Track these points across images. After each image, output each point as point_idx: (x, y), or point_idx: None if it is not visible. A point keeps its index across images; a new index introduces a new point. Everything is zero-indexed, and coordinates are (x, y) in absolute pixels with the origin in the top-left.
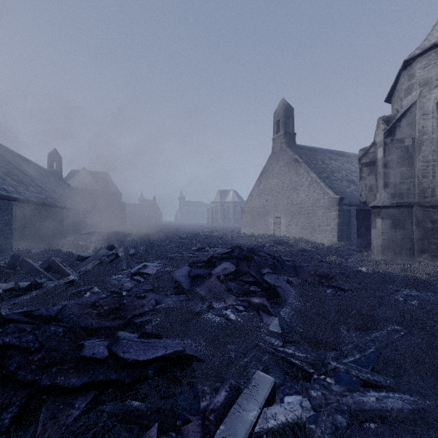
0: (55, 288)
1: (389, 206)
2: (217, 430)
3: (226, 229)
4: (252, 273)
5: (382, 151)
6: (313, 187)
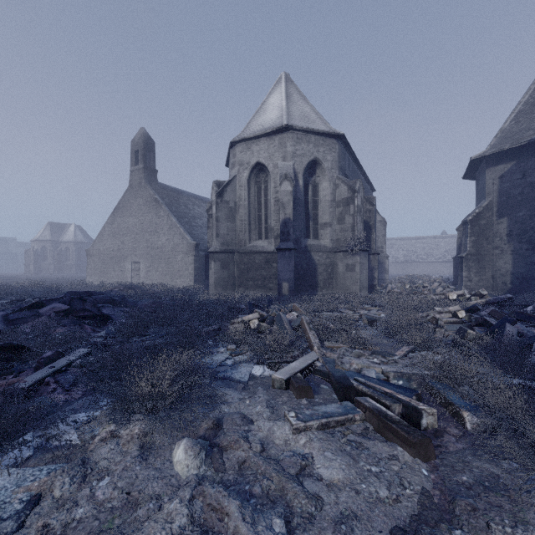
0: None
1: (219, 252)
2: (46, 366)
3: (63, 280)
4: (88, 308)
5: (215, 208)
6: (173, 231)
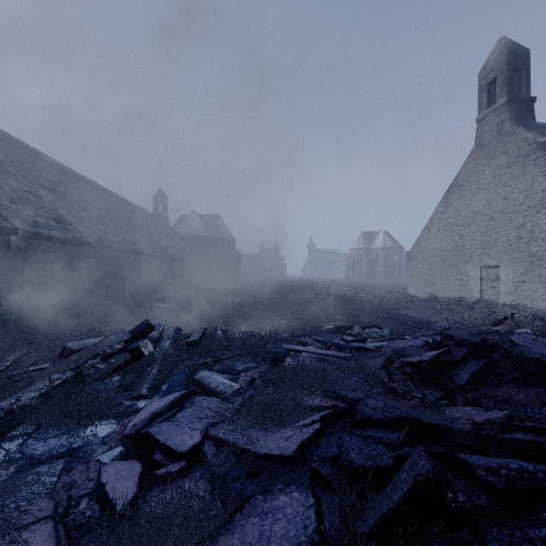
0: None
1: None
2: None
3: (377, 287)
4: None
5: None
6: None
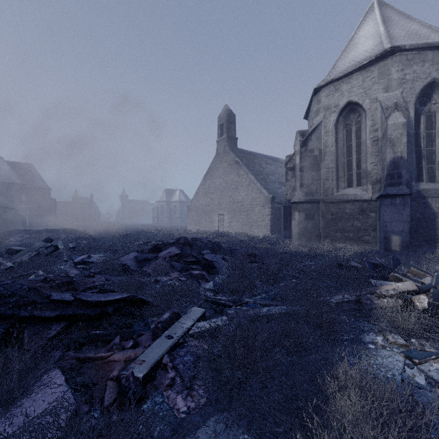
0: None
1: (304, 202)
2: (163, 333)
3: (173, 228)
4: (194, 254)
5: (299, 158)
6: (251, 187)
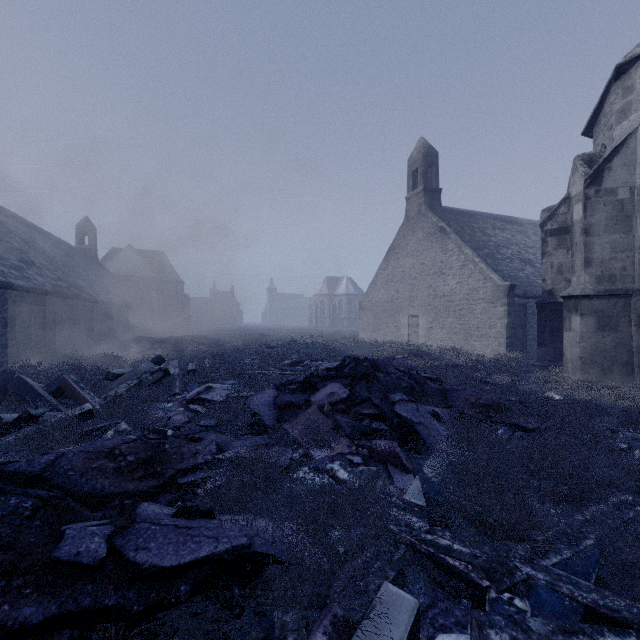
0: (58, 424)
1: (593, 295)
2: None
3: (337, 334)
4: (375, 401)
5: (581, 209)
6: (469, 269)
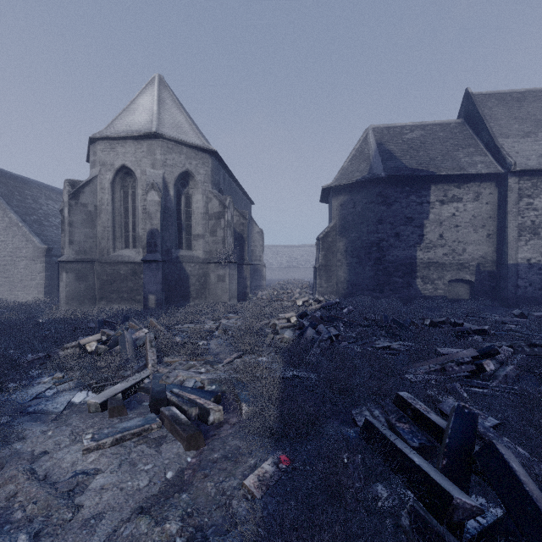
0: None
1: (74, 261)
2: None
3: None
4: None
5: (68, 211)
6: (13, 231)
